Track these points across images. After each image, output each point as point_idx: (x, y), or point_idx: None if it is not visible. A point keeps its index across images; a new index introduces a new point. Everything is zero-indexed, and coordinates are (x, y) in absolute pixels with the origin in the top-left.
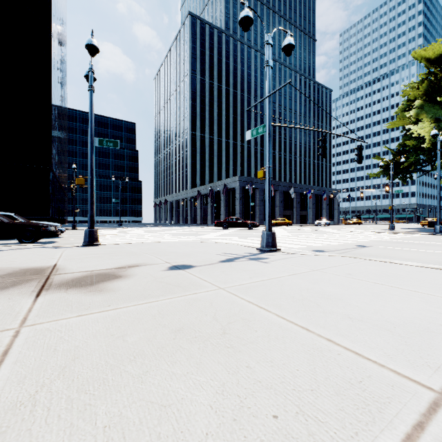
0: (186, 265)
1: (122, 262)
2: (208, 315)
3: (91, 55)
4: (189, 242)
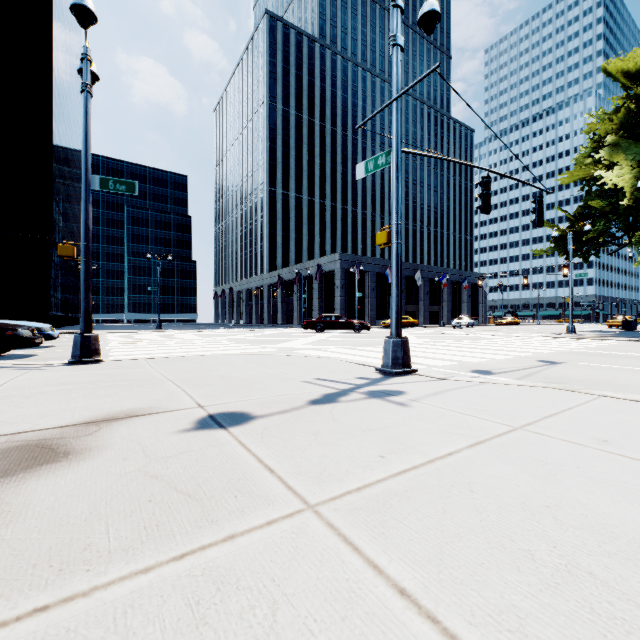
0: (236, 414)
1: (105, 406)
2: None
3: (82, 25)
4: (259, 355)
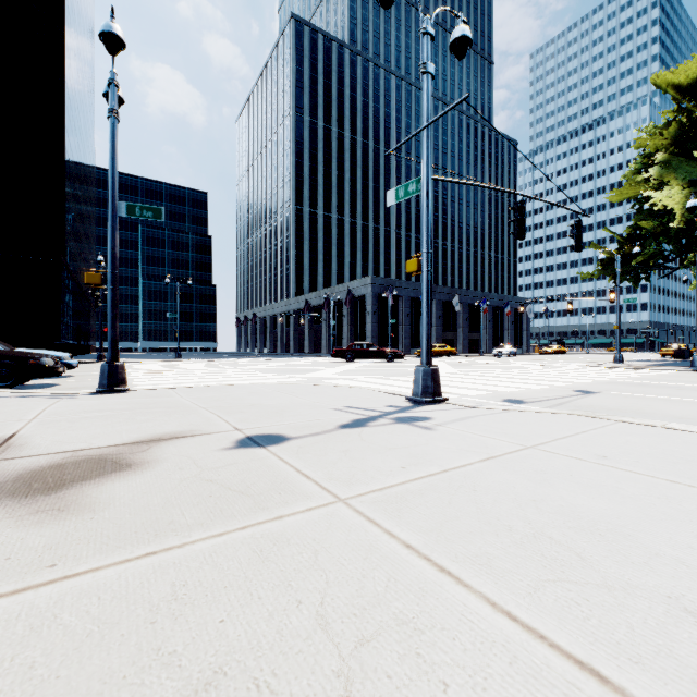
0: (272, 436)
1: (149, 429)
2: (303, 603)
3: (110, 53)
4: (288, 384)
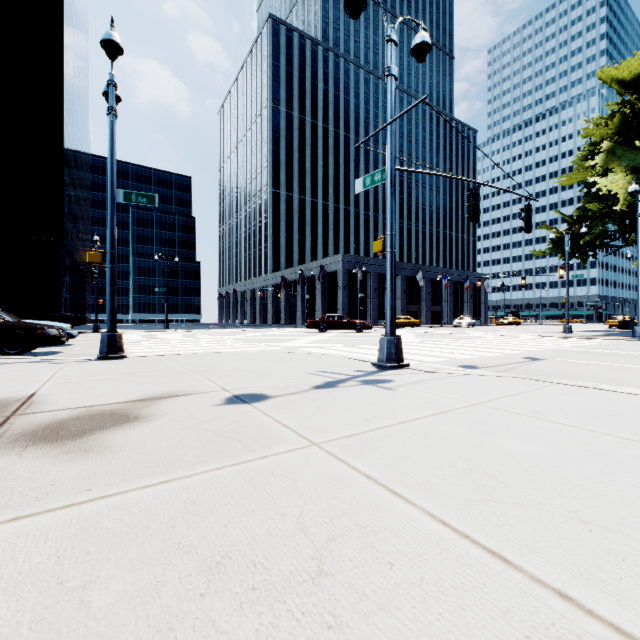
0: (255, 395)
1: (149, 389)
2: (286, 515)
3: (110, 58)
4: (267, 352)
